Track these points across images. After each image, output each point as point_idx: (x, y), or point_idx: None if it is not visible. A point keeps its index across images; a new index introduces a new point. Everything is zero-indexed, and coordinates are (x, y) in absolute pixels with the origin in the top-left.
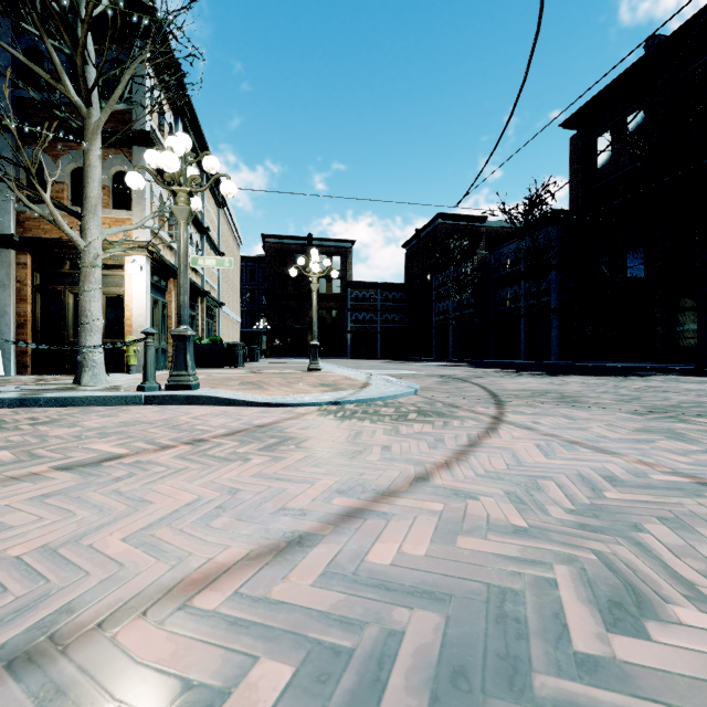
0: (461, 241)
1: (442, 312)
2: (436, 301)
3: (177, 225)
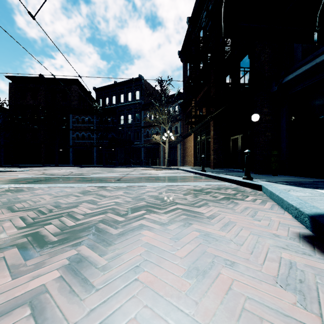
0: None
1: None
2: None
3: None
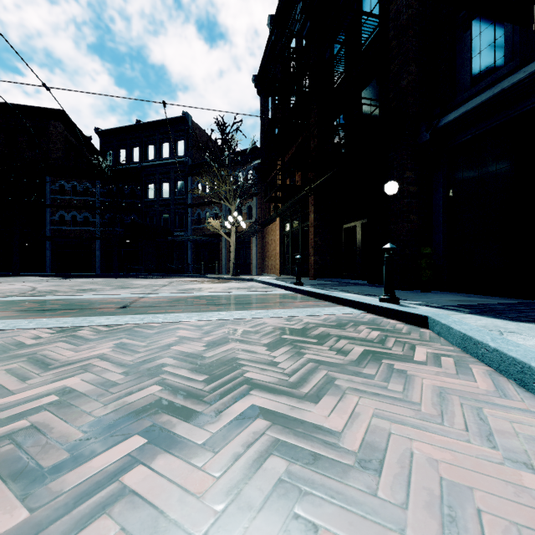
0: None
1: None
2: None
3: None
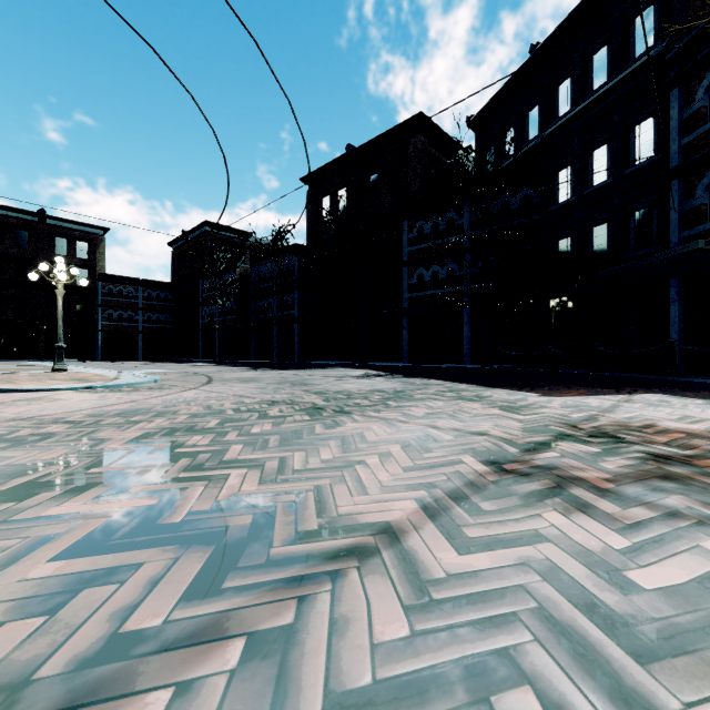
0: (224, 254)
1: (209, 315)
2: (204, 304)
3: None
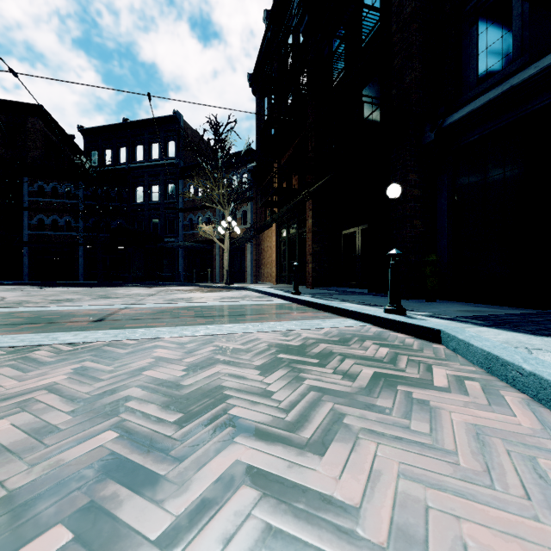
0: None
1: None
2: None
3: None
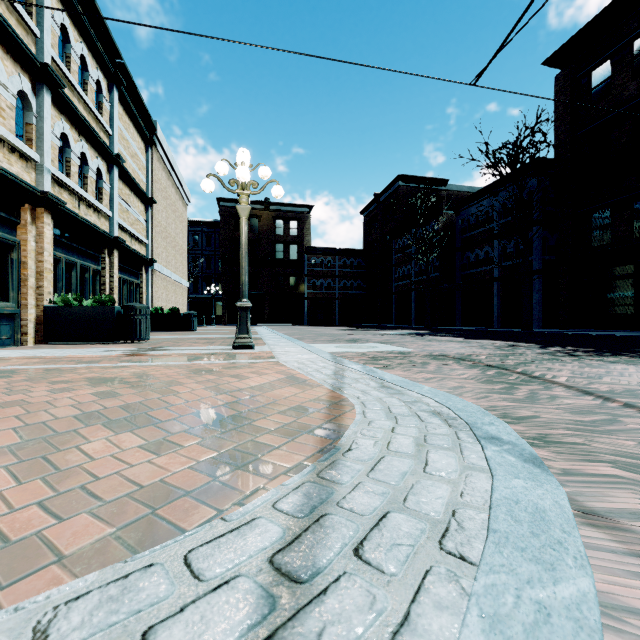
0: (428, 197)
1: (403, 277)
2: (397, 265)
3: (39, 125)
